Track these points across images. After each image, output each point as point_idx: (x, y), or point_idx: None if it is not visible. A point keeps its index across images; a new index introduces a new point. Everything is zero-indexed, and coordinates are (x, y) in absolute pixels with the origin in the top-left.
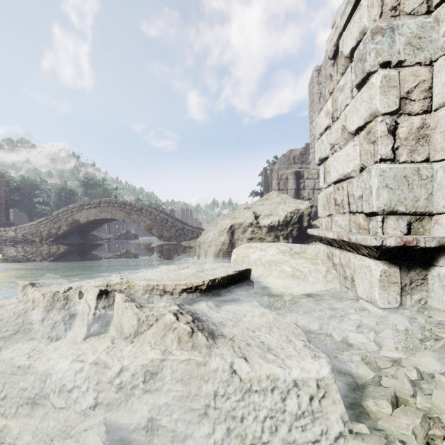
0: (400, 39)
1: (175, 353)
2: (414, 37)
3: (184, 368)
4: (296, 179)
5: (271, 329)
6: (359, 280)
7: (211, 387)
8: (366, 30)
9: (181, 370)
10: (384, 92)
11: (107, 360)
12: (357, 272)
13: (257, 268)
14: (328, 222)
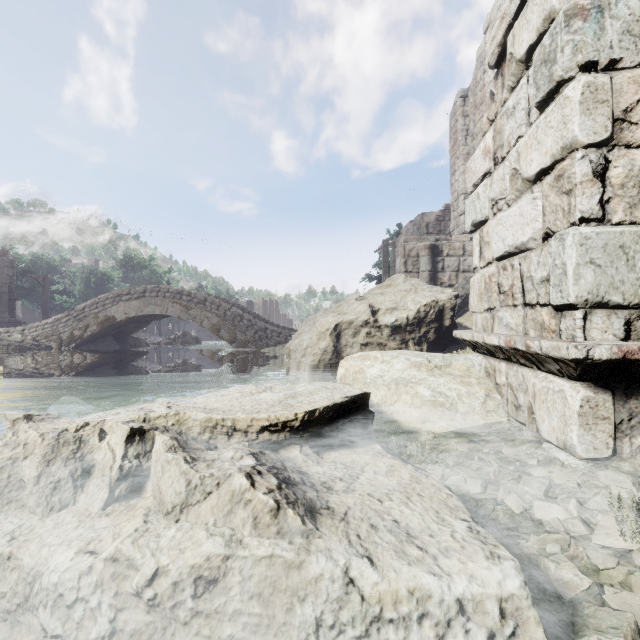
0: (612, 24)
1: (248, 545)
2: (636, 22)
3: (263, 574)
4: (431, 256)
5: (409, 498)
6: (542, 412)
7: (311, 611)
8: (554, 15)
9: (257, 577)
10: (587, 111)
11: (133, 555)
12: (538, 399)
13: (378, 391)
14: (487, 320)
